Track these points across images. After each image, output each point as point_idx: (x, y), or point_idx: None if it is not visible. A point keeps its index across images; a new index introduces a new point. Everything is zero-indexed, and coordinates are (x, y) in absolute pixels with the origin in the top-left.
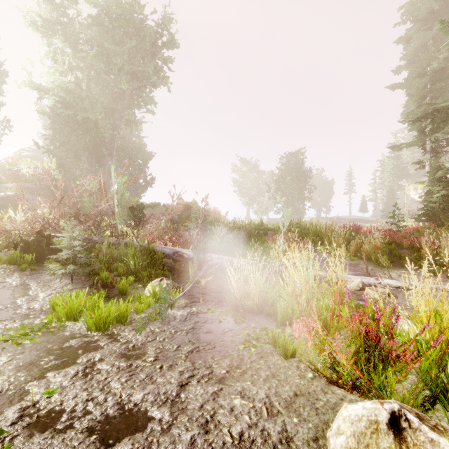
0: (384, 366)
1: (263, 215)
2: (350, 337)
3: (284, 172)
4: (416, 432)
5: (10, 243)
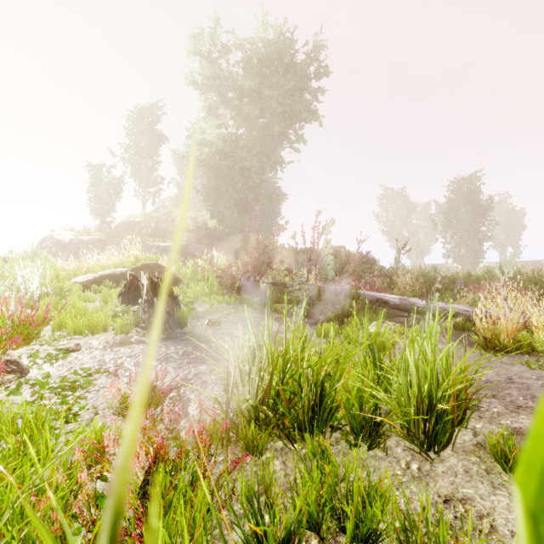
0: None
1: (419, 259)
2: None
3: (453, 203)
4: None
5: (231, 286)
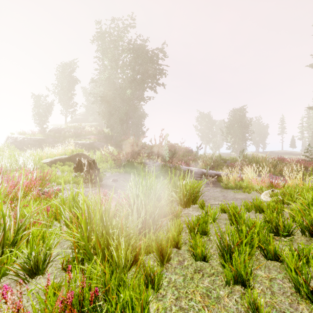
0: (273, 188)
1: (216, 150)
2: (266, 184)
3: (232, 121)
4: (275, 191)
5: (120, 164)
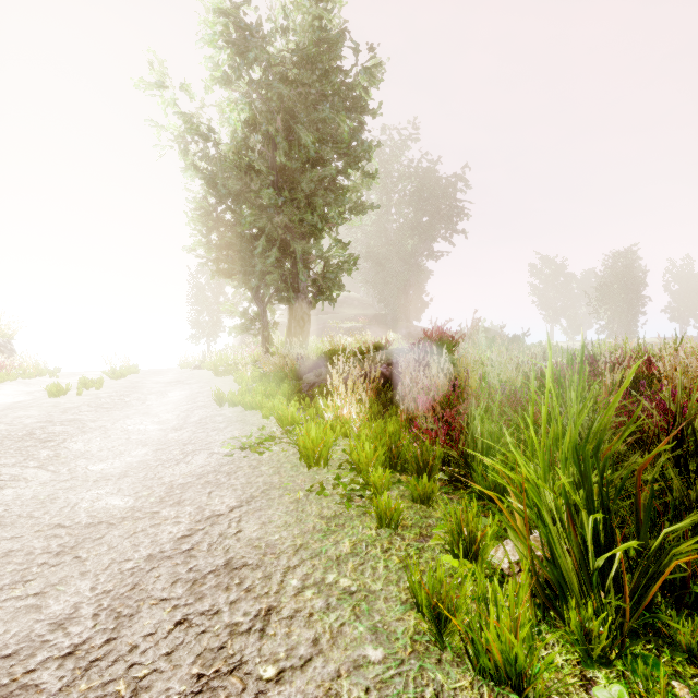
0: None
1: (576, 334)
2: None
3: (607, 278)
4: None
5: None
